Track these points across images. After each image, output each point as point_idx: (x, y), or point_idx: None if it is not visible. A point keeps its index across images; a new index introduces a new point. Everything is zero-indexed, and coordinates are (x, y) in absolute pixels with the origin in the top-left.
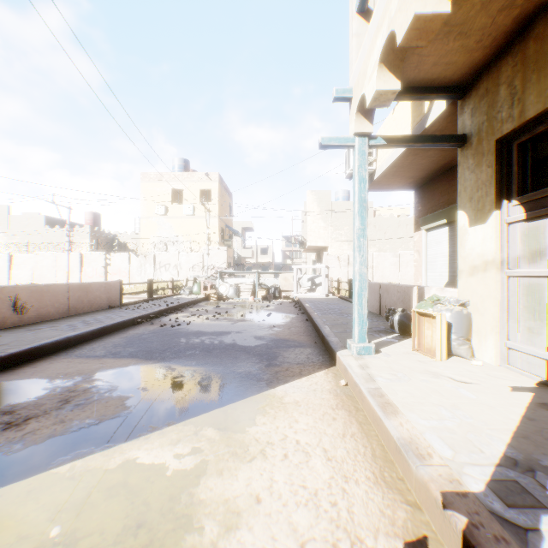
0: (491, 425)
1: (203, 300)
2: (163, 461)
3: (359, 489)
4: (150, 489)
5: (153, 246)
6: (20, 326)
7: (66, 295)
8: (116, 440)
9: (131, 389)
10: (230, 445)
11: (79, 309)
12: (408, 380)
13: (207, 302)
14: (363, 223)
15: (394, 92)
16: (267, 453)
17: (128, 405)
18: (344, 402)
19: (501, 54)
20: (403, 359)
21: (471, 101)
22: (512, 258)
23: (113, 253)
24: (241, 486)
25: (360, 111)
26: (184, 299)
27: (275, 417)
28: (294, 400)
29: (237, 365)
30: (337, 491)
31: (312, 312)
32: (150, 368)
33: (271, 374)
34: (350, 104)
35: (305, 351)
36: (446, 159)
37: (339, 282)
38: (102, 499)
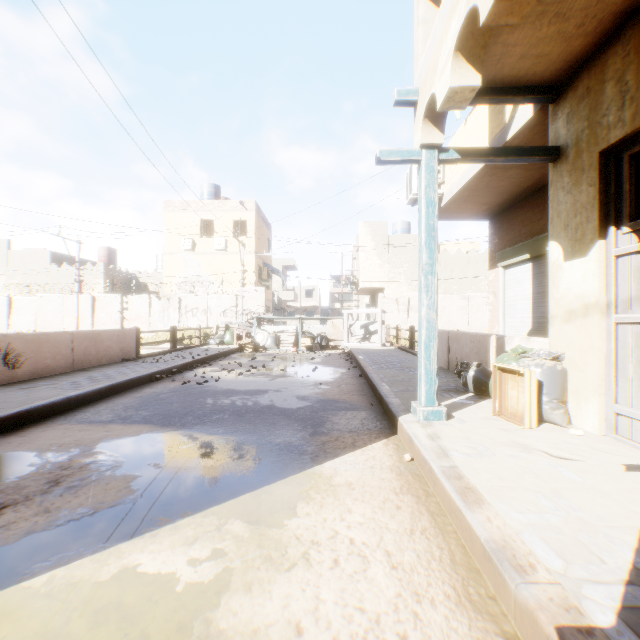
0: (607, 520)
1: (236, 352)
2: (172, 570)
3: (436, 613)
4: (152, 613)
5: (178, 287)
6: (12, 384)
7: (70, 346)
8: (113, 538)
9: (140, 465)
10: (263, 546)
11: (86, 362)
12: (492, 455)
13: (241, 354)
14: (431, 257)
15: (473, 88)
16: (311, 557)
17: (135, 488)
18: (410, 483)
19: (607, 42)
20: (482, 426)
21: (566, 104)
22: (621, 300)
23: (131, 296)
24: (275, 609)
25: (427, 117)
26: (214, 350)
27: (322, 505)
28: (347, 481)
29: (275, 433)
30: (407, 616)
31: (366, 365)
32: (166, 437)
33: (317, 445)
34: (415, 109)
35: (358, 415)
36: (530, 181)
37: (398, 329)
38: (85, 629)
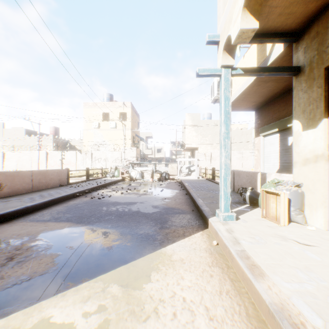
0: None
1: (120, 181)
2: (72, 321)
3: None
4: None
5: (91, 147)
6: None
7: (30, 178)
8: (38, 297)
9: (61, 247)
10: (130, 303)
11: (39, 187)
12: (265, 243)
13: (123, 182)
14: (227, 129)
15: (253, 30)
16: (159, 311)
17: (56, 262)
18: (217, 259)
19: None
20: (257, 224)
21: (304, 42)
22: None
23: (66, 152)
24: None
25: (225, 50)
26: (108, 180)
27: (166, 274)
28: (180, 257)
29: (139, 227)
30: None
31: (189, 188)
32: (78, 230)
33: (163, 235)
34: (218, 46)
35: (186, 217)
36: (278, 89)
37: (206, 169)
38: None
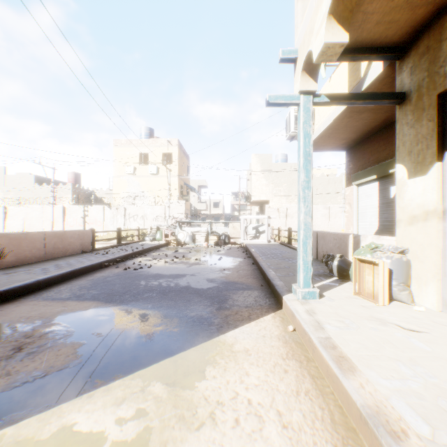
0: None
1: (164, 246)
2: (102, 429)
3: None
4: None
5: (124, 200)
6: None
7: (42, 242)
8: (57, 398)
9: (86, 334)
10: (178, 406)
11: (54, 254)
12: (357, 328)
13: (168, 247)
14: (308, 176)
15: (342, 44)
16: (217, 417)
17: (80, 353)
18: (294, 350)
19: (444, 10)
20: (347, 304)
21: (410, 60)
22: None
23: (90, 206)
24: None
25: (305, 70)
26: (148, 244)
27: (225, 368)
28: (244, 347)
29: (190, 308)
30: None
31: (257, 256)
32: (108, 311)
33: (222, 318)
34: (295, 64)
35: (252, 294)
36: (377, 121)
37: (279, 230)
38: None
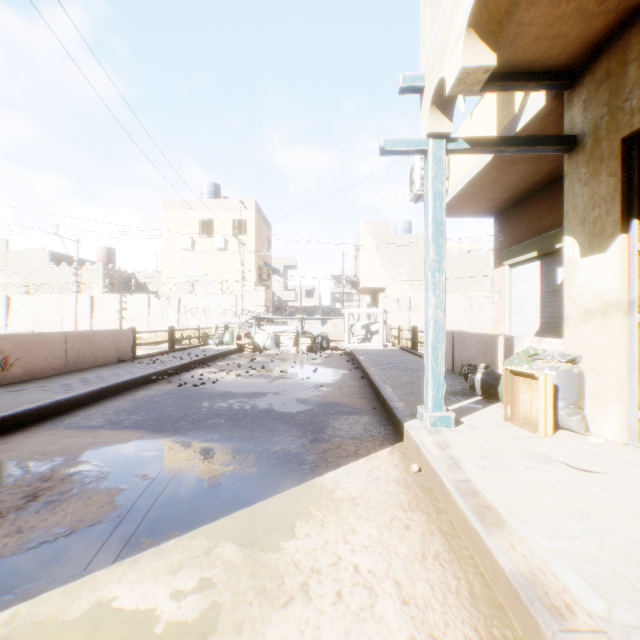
0: None
1: (235, 352)
2: (152, 605)
3: None
4: None
5: (178, 286)
6: (2, 386)
7: (63, 347)
8: (89, 564)
9: (127, 476)
10: (257, 574)
11: (80, 363)
12: (508, 467)
13: (240, 354)
14: (439, 253)
15: (486, 69)
16: (311, 589)
17: (119, 503)
18: (419, 498)
19: (630, 21)
20: (494, 433)
21: (583, 90)
22: None
23: (130, 296)
24: None
25: (435, 104)
26: (212, 350)
27: (323, 523)
28: (350, 495)
29: (273, 440)
30: None
31: (368, 367)
32: (157, 445)
33: (318, 454)
34: (421, 96)
35: (361, 420)
36: (538, 176)
37: (400, 329)
38: None
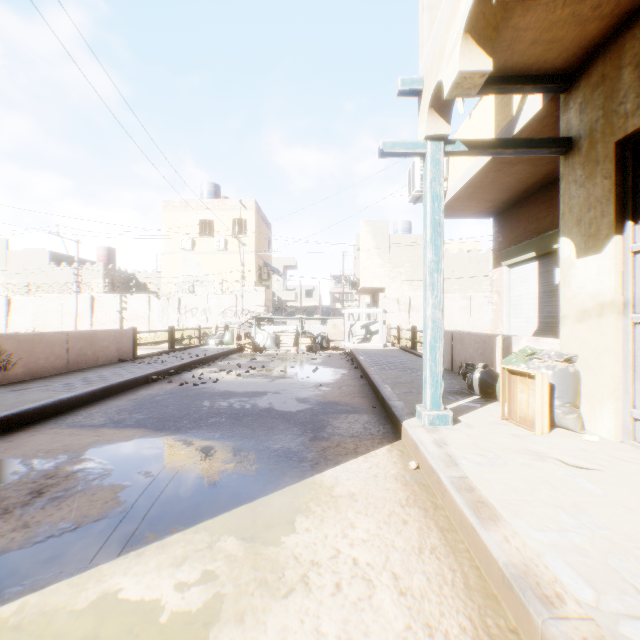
0: (637, 540)
1: (235, 352)
2: (157, 596)
3: None
4: None
5: (178, 286)
6: (4, 385)
7: (64, 346)
8: (94, 557)
9: (130, 473)
10: (258, 567)
11: (81, 363)
12: (504, 464)
13: (240, 354)
14: (437, 254)
15: (483, 74)
16: (311, 581)
17: (122, 499)
18: (417, 494)
19: (624, 26)
20: (491, 432)
21: (579, 93)
22: (639, 298)
23: (130, 296)
24: None
25: (433, 107)
26: (212, 350)
27: (322, 519)
28: (349, 491)
29: (273, 438)
30: None
31: (367, 366)
32: (159, 443)
33: (318, 452)
34: (420, 99)
35: (360, 418)
36: (536, 177)
37: (399, 329)
38: None
